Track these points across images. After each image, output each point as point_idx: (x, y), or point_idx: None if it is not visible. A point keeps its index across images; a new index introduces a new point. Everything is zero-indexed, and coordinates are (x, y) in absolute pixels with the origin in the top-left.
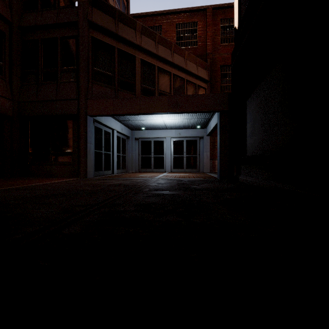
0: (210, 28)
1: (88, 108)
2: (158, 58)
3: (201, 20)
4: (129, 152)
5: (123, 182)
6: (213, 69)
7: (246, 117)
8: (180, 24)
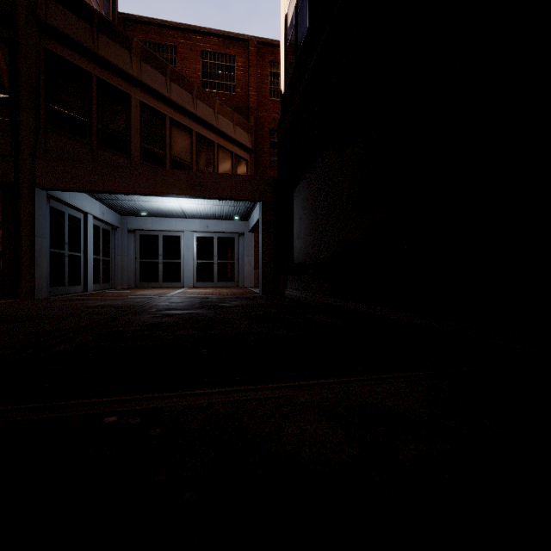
0: (254, 71)
1: (37, 174)
2: (170, 104)
3: (241, 56)
4: (116, 254)
5: (111, 303)
6: (259, 132)
7: (293, 213)
8: (209, 52)
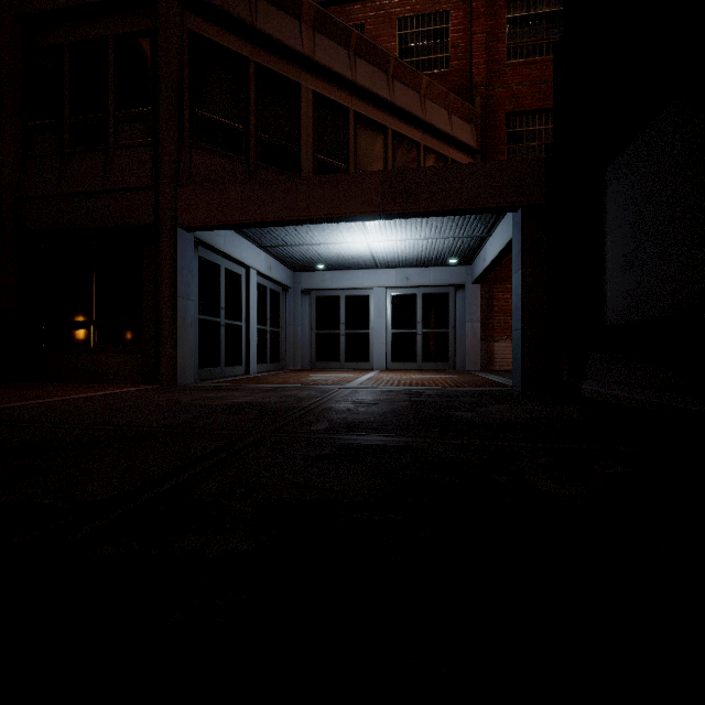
0: (481, 24)
1: (179, 208)
2: (355, 92)
3: (459, 7)
4: (288, 324)
5: (260, 399)
6: (488, 122)
7: (603, 217)
8: (409, 19)
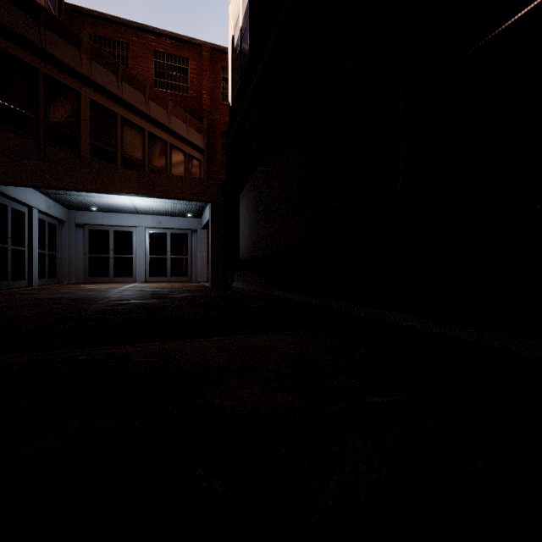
0: (207, 75)
1: None
2: (122, 103)
3: (195, 59)
4: (63, 249)
5: (62, 296)
6: (212, 134)
7: (239, 214)
8: (162, 53)
